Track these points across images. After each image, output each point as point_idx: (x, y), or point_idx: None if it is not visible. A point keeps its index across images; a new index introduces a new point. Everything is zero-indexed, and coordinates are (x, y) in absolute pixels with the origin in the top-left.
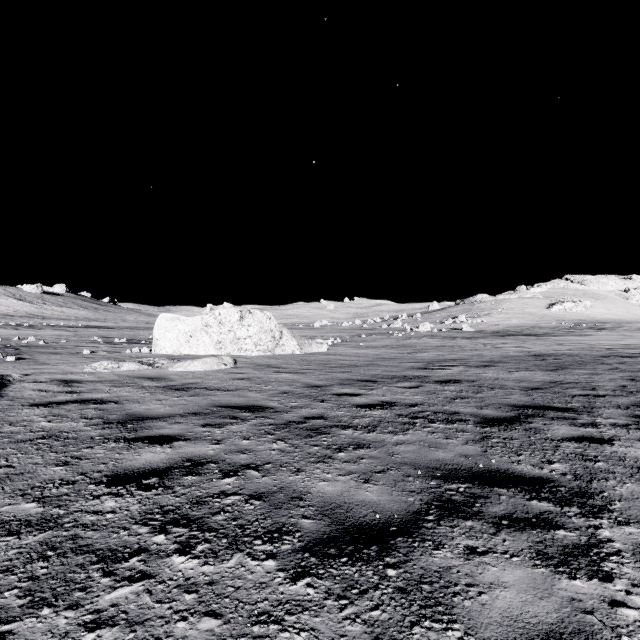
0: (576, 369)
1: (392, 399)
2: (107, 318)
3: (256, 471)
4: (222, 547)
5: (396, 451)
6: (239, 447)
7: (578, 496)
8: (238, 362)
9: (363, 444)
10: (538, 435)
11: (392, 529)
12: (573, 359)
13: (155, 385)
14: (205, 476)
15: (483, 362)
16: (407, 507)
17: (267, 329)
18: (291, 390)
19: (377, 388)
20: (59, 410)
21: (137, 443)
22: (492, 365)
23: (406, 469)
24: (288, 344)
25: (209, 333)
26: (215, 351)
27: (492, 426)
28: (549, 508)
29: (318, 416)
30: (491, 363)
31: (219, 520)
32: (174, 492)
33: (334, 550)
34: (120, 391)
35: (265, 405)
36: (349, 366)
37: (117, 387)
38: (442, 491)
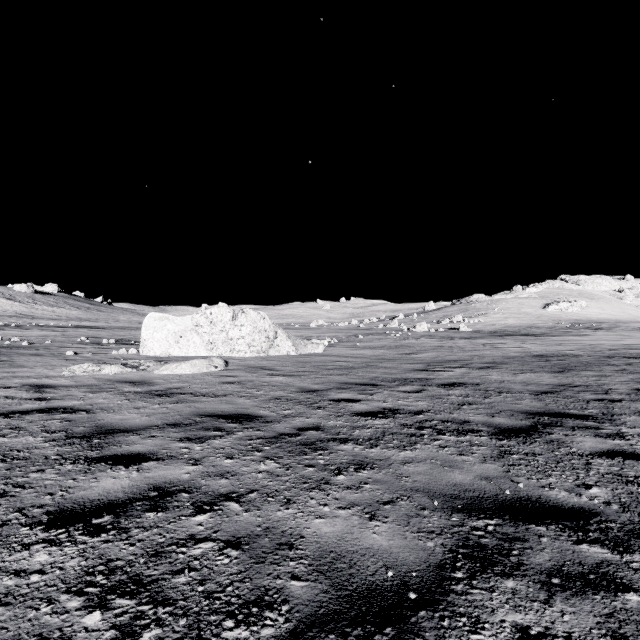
0: (583, 371)
1: (394, 405)
2: (99, 318)
3: (237, 503)
4: (178, 634)
5: (405, 472)
6: (220, 469)
7: (635, 536)
8: (230, 364)
9: (366, 463)
10: (563, 449)
11: (411, 596)
12: (577, 360)
13: (136, 390)
14: (172, 512)
15: (485, 363)
16: (427, 557)
17: (261, 329)
18: (284, 395)
19: (377, 393)
20: (19, 421)
21: (98, 464)
22: (495, 366)
23: (419, 498)
24: (283, 345)
25: (200, 333)
26: (206, 352)
27: (509, 438)
28: (605, 556)
29: (313, 427)
30: (494, 364)
31: (180, 584)
32: (129, 537)
33: (334, 637)
34: (96, 397)
35: (255, 413)
36: (346, 368)
37: (93, 393)
38: (467, 531)
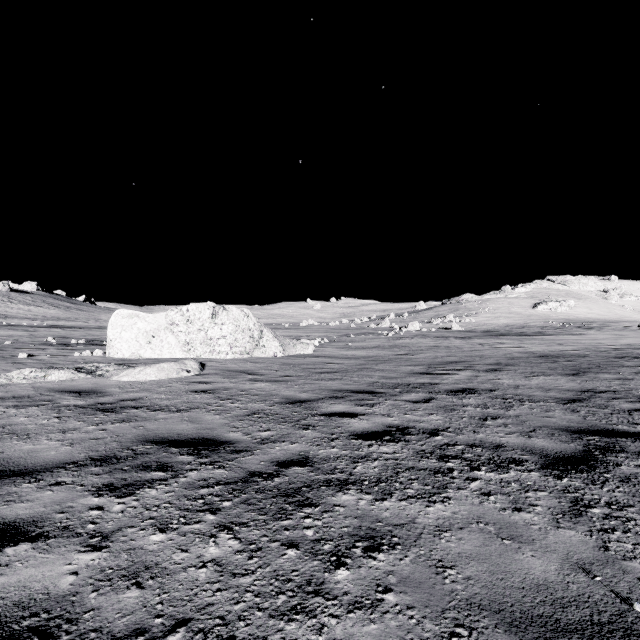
0: (599, 373)
1: (402, 422)
2: (79, 317)
3: None
4: None
5: (446, 556)
6: (135, 559)
7: None
8: (206, 367)
9: (380, 535)
10: None
11: None
12: (587, 361)
13: (77, 403)
14: None
15: (490, 365)
16: None
17: (244, 328)
18: (265, 408)
19: (378, 403)
20: None
21: None
22: (502, 369)
23: (490, 633)
24: (269, 345)
25: (175, 333)
26: (182, 354)
27: (568, 474)
28: None
29: (299, 459)
30: (499, 366)
31: None
32: None
33: None
34: (17, 415)
35: (222, 437)
36: (339, 371)
37: (18, 408)
38: None
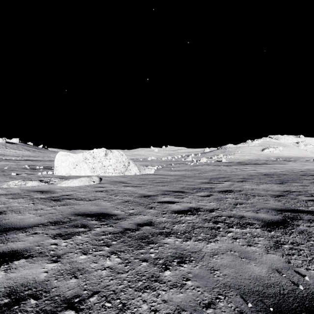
0: (293, 183)
1: (196, 205)
2: (39, 155)
3: (76, 313)
4: None
5: (215, 265)
6: (73, 266)
7: None
8: (102, 180)
9: (185, 256)
10: (313, 238)
11: None
12: (287, 177)
13: (41, 197)
14: None
15: (240, 179)
16: None
17: (120, 161)
18: (131, 199)
19: (185, 197)
20: None
21: None
22: (246, 180)
23: (234, 297)
24: (132, 169)
25: (87, 163)
26: (91, 173)
27: (274, 229)
28: None
29: (147, 222)
30: (244, 179)
31: None
32: None
33: None
34: (13, 202)
35: (111, 213)
36: (167, 182)
37: (14, 199)
38: None
